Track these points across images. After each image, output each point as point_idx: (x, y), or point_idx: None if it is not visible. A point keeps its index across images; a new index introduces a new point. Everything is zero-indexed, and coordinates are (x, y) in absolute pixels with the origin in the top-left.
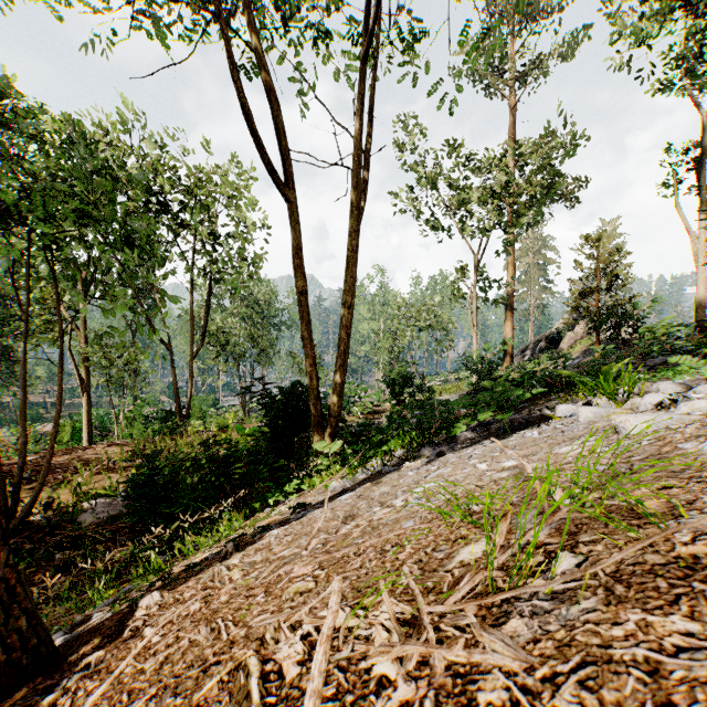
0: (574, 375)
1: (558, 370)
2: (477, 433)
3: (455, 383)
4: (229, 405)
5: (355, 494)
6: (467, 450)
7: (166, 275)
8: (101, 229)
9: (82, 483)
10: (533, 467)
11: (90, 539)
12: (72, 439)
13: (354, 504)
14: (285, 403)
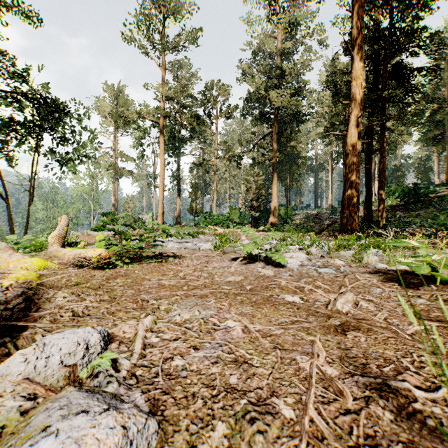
0: None
1: None
2: None
3: None
4: None
5: None
6: None
7: None
8: None
9: None
10: None
11: None
12: None
13: None
14: None
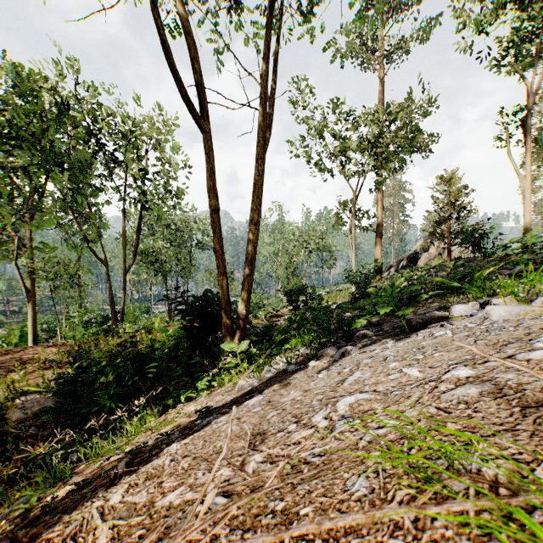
0: (447, 281)
1: (433, 278)
2: (373, 332)
3: (338, 293)
4: (158, 312)
5: (263, 399)
6: (374, 349)
7: (92, 195)
8: (24, 146)
9: (18, 380)
10: (515, 382)
11: (13, 435)
12: (21, 340)
13: (263, 414)
14: (200, 308)
